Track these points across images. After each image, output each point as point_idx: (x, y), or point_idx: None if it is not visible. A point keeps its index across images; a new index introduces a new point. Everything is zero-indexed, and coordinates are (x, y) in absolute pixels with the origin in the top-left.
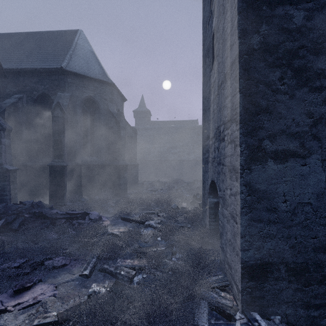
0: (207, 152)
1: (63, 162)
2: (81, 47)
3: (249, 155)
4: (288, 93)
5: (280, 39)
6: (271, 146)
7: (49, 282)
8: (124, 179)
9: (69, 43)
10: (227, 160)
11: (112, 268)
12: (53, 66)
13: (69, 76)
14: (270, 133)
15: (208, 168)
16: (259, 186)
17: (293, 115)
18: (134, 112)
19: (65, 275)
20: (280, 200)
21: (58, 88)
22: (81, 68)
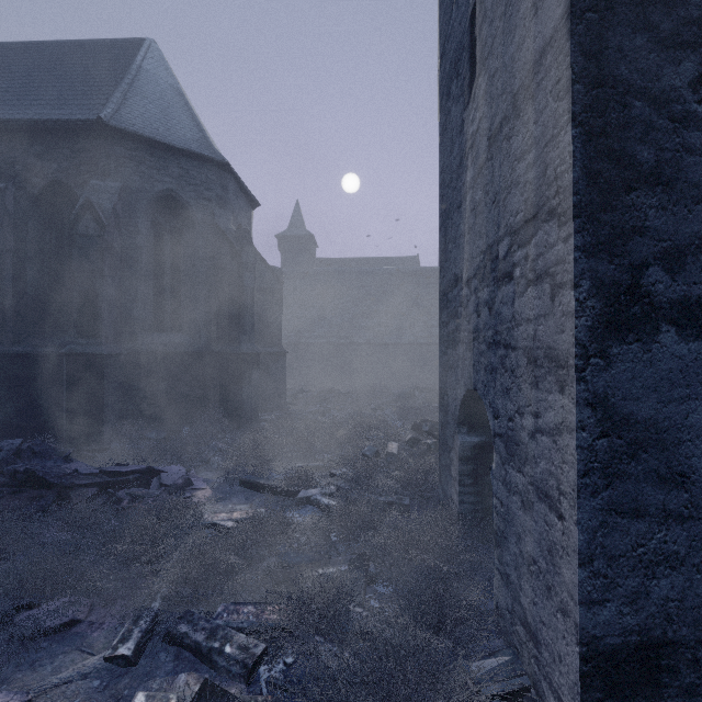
0: (454, 317)
1: (101, 346)
2: (150, 76)
3: (604, 312)
4: None
5: None
6: (671, 286)
7: (15, 684)
8: (252, 385)
9: (121, 67)
10: (524, 333)
11: (202, 635)
12: (80, 116)
13: (119, 142)
14: (666, 246)
15: (457, 359)
16: (633, 408)
17: None
18: (280, 238)
19: (67, 657)
20: (698, 450)
21: (92, 170)
22: (150, 124)
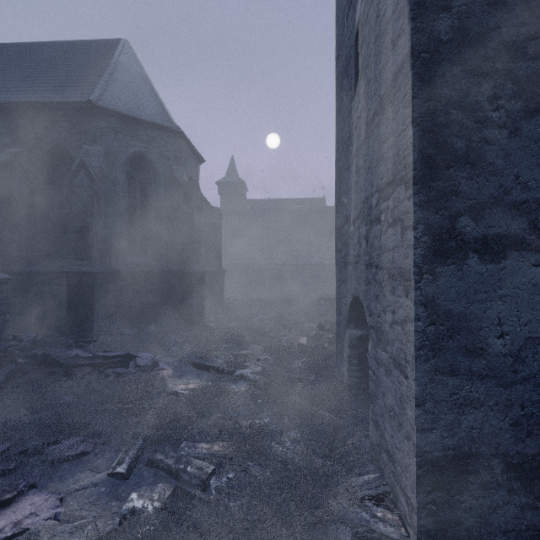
0: (345, 246)
1: (92, 266)
2: (125, 68)
3: (432, 245)
4: (506, 126)
5: (491, 22)
6: (475, 228)
7: (50, 489)
8: (199, 295)
9: (103, 61)
10: (387, 258)
11: (171, 460)
12: (75, 99)
13: (103, 117)
14: (472, 203)
15: (347, 276)
16: (450, 306)
17: (517, 169)
18: (219, 184)
19: (82, 474)
20: (492, 333)
21: (83, 138)
22: (125, 104)
